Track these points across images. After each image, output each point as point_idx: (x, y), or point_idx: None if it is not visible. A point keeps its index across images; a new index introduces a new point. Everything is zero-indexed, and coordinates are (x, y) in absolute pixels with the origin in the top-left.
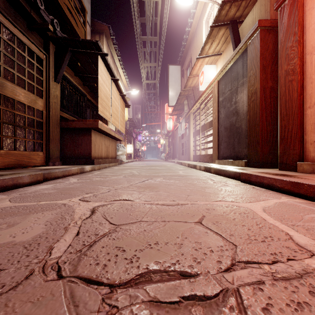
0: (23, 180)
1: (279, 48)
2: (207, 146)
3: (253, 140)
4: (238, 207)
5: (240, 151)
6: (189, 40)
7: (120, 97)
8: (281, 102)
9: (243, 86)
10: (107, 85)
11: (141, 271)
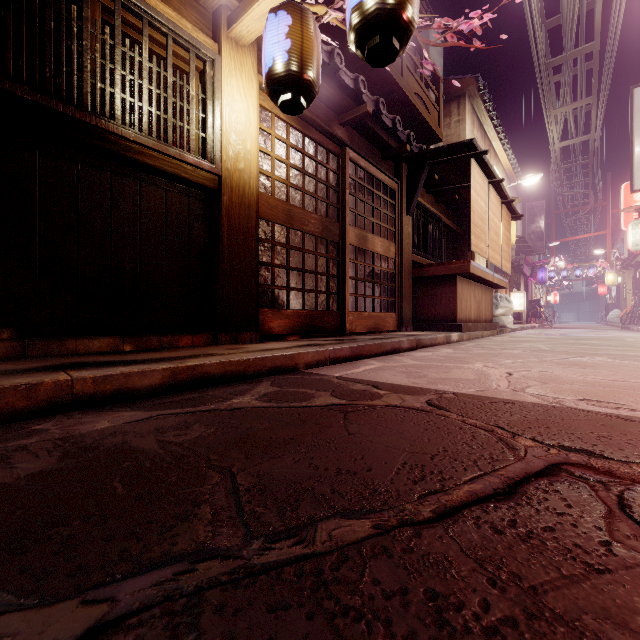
0: (403, 345)
1: None
2: None
3: None
4: None
5: None
6: None
7: (502, 207)
8: None
9: None
10: (481, 198)
11: (579, 398)
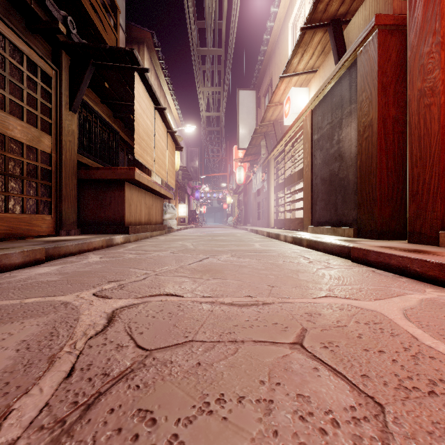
0: (11, 260)
1: (409, 56)
2: (295, 207)
3: (367, 196)
4: (361, 309)
5: (346, 213)
6: (268, 53)
7: (168, 135)
8: (412, 139)
9: (351, 116)
10: (148, 117)
11: None
